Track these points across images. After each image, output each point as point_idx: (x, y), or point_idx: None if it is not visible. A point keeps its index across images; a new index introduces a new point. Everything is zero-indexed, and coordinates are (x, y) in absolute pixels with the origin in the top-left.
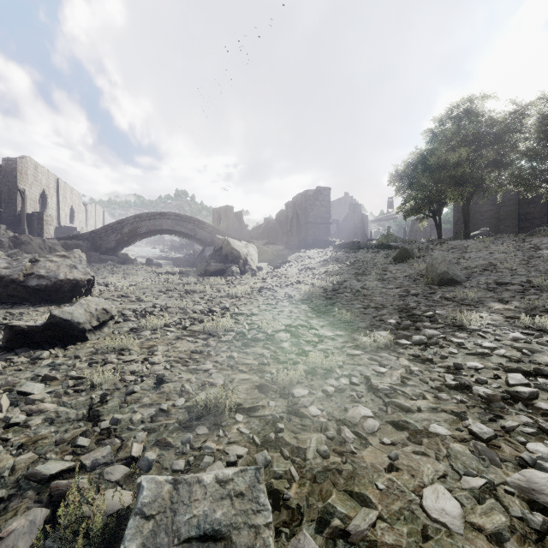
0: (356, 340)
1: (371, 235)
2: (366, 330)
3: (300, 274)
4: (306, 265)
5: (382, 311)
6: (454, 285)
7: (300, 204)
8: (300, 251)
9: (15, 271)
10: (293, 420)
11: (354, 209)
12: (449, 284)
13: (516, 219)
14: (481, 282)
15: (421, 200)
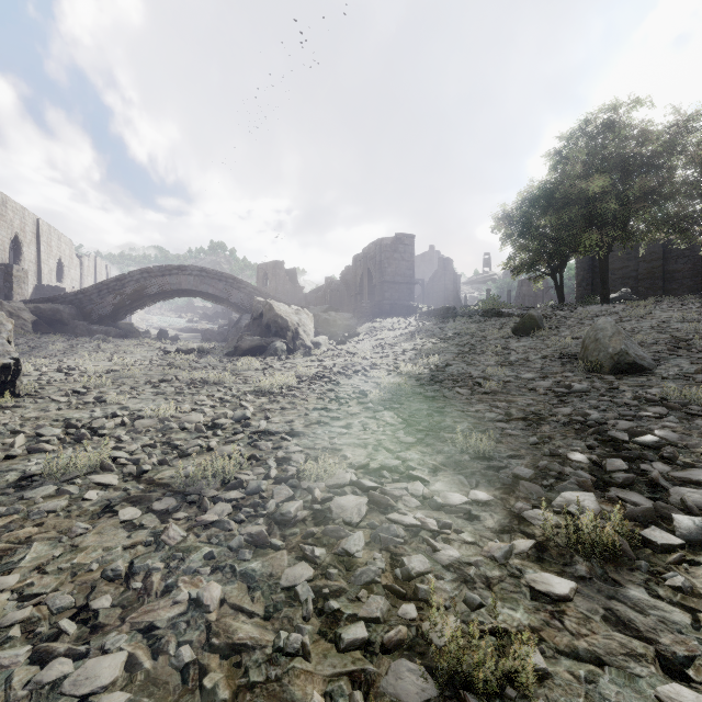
0: (529, 522)
1: (466, 300)
2: (541, 488)
3: (375, 353)
4: (384, 339)
5: (541, 428)
6: (639, 374)
7: (373, 257)
8: (374, 320)
9: None
10: None
11: (444, 265)
12: (629, 372)
13: (660, 279)
14: (685, 368)
15: (537, 252)
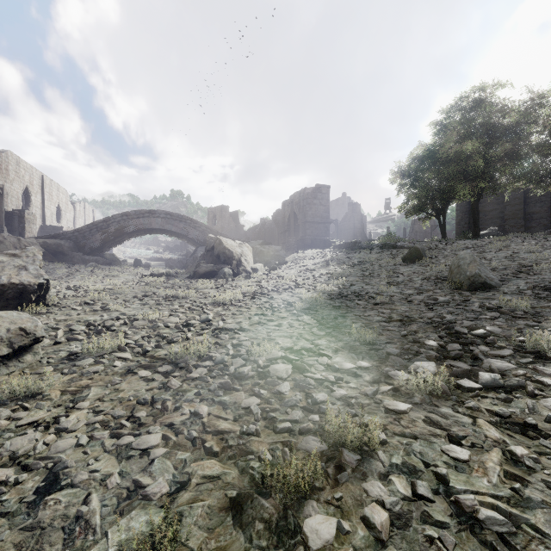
0: (391, 377)
1: (370, 235)
2: (402, 360)
3: (298, 276)
4: (305, 266)
5: (411, 326)
6: (488, 290)
7: (297, 202)
8: (298, 251)
9: None
10: None
11: (353, 208)
12: (481, 289)
13: (522, 219)
14: (521, 286)
15: (425, 199)
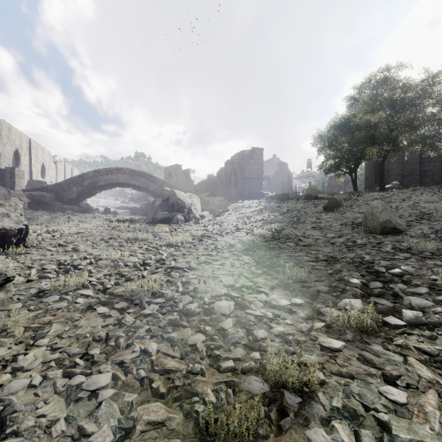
0: (323, 314)
1: (295, 188)
2: (331, 297)
3: (238, 222)
4: (244, 213)
5: (335, 265)
6: (398, 234)
7: (237, 162)
8: (238, 201)
9: None
10: None
11: (282, 167)
12: (391, 233)
13: (418, 175)
14: (425, 231)
15: (340, 159)
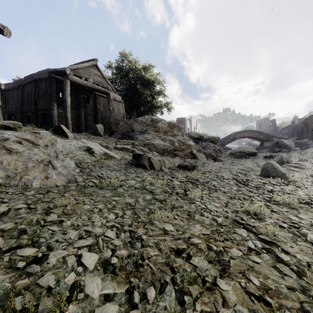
0: None
1: None
2: None
3: None
4: None
5: None
6: None
7: None
8: None
9: (243, 150)
10: (309, 160)
11: None
12: None
13: None
14: None
15: None
